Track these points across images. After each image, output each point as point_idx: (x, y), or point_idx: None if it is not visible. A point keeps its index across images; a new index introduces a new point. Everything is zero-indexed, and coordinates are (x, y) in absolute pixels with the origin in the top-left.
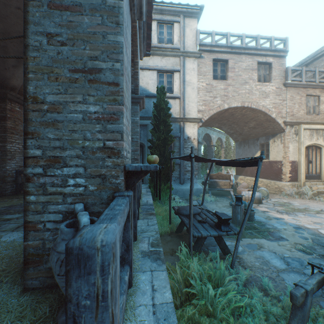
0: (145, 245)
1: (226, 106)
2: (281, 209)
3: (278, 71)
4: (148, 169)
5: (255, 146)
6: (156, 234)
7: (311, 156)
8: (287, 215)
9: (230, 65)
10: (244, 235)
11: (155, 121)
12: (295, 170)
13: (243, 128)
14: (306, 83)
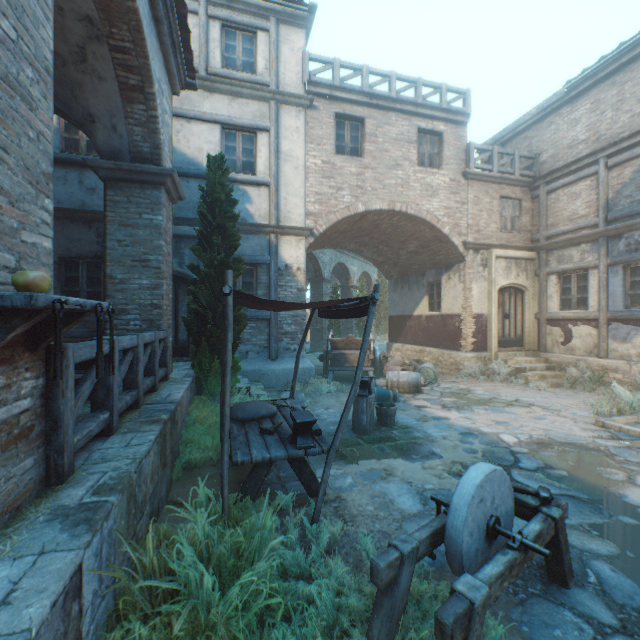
0: (78, 493)
1: (361, 207)
2: (450, 401)
3: (454, 149)
4: (6, 304)
5: (420, 287)
6: (128, 465)
7: (508, 305)
8: (458, 412)
9: (368, 129)
10: (367, 453)
11: (203, 226)
12: (482, 330)
13: (399, 253)
14: (499, 175)
